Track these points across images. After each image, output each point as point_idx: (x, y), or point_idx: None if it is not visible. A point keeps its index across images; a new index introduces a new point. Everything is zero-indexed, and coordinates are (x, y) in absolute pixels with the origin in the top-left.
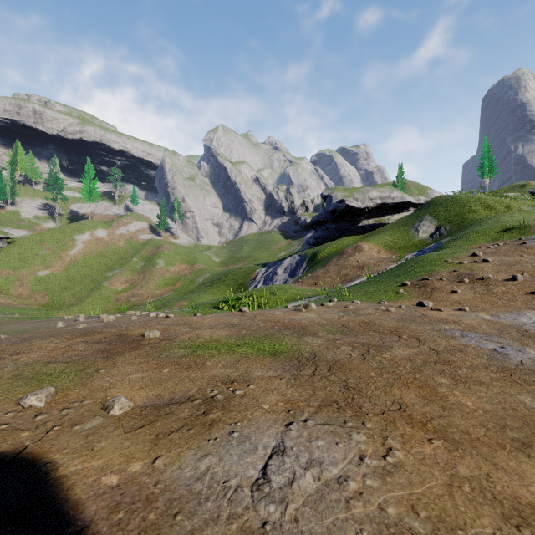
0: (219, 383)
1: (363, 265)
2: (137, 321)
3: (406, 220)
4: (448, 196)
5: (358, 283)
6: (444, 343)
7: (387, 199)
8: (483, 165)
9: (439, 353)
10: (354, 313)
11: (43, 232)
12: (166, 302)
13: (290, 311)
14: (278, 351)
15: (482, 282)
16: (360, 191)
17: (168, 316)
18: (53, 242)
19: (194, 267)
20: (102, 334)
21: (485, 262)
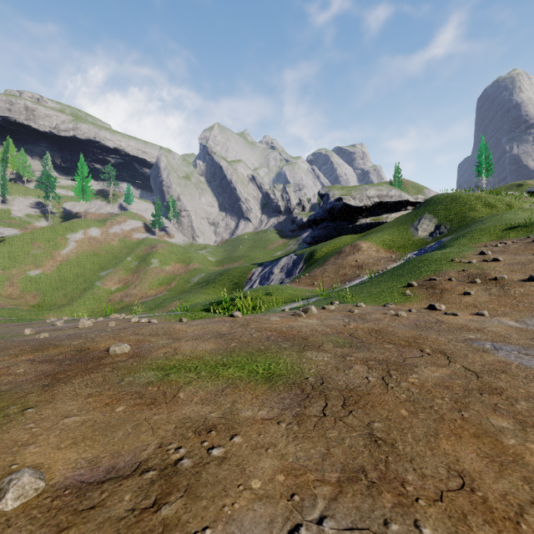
0: (190, 432)
1: (362, 264)
2: (111, 329)
3: (405, 218)
4: (447, 194)
5: (358, 284)
6: (478, 359)
7: (385, 197)
8: (480, 164)
9: (478, 375)
10: (360, 319)
11: (34, 231)
12: (160, 302)
13: (288, 316)
14: (275, 374)
15: (496, 282)
16: (358, 190)
17: (150, 322)
18: (45, 240)
19: (189, 267)
20: (58, 349)
21: (495, 261)
